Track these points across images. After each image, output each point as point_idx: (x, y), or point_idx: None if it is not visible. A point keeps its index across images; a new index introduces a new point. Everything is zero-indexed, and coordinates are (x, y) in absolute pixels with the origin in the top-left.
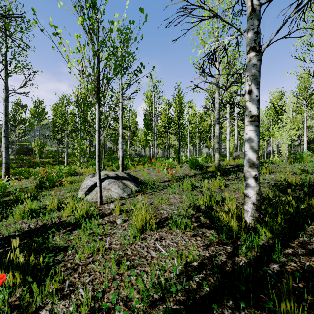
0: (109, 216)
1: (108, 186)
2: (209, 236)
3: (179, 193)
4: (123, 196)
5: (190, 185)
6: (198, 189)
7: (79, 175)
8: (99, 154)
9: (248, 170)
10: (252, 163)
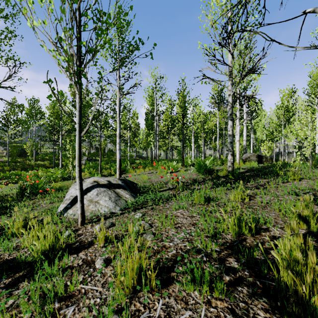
0: (87, 248)
1: (96, 197)
2: None
3: (189, 207)
4: (115, 211)
5: (202, 196)
6: (214, 201)
7: (72, 179)
8: (80, 156)
9: None
10: None
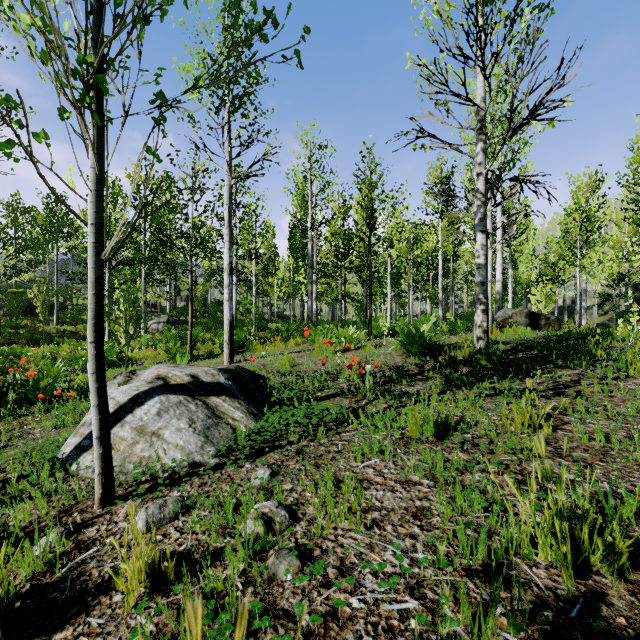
0: (88, 609)
1: (156, 421)
2: None
3: (396, 450)
4: (203, 459)
5: (430, 421)
6: (459, 433)
7: (126, 366)
8: (99, 316)
9: None
10: None
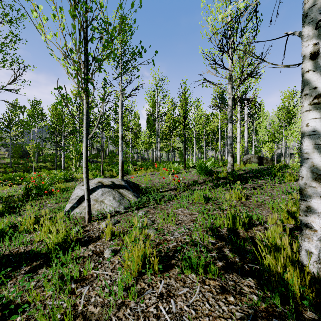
0: (96, 242)
1: (101, 197)
2: (248, 294)
3: (189, 206)
4: (119, 210)
5: (202, 196)
6: (212, 201)
7: (75, 181)
8: (87, 158)
9: (310, 184)
10: (320, 173)
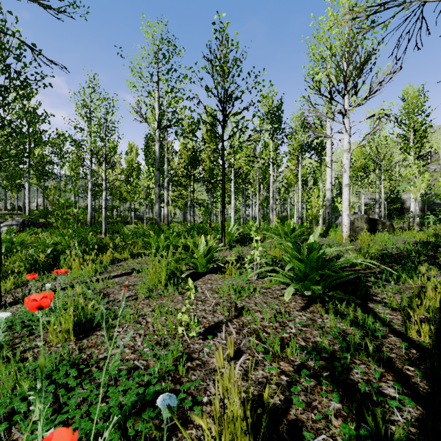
0: None
1: None
2: None
3: None
4: None
5: None
6: None
7: None
8: None
9: None
10: None
